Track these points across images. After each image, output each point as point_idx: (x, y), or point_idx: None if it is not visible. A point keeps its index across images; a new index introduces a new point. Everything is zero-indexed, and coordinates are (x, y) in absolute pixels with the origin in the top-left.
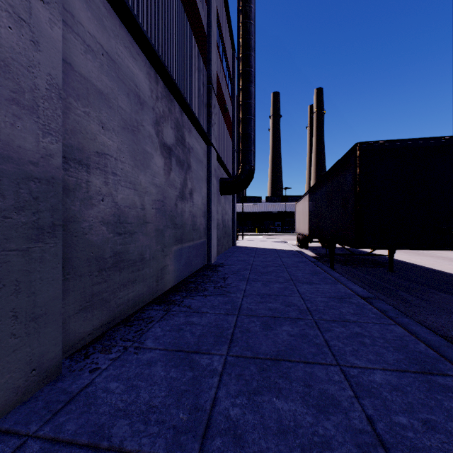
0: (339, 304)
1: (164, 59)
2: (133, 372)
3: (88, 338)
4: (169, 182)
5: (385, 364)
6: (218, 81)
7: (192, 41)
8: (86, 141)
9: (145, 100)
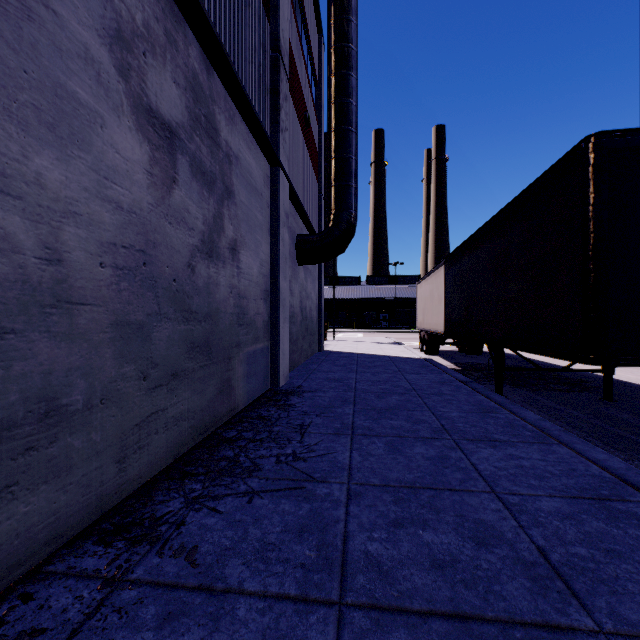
0: (618, 531)
1: None
2: None
3: None
4: (168, 209)
5: None
6: (293, 63)
7: None
8: None
9: None
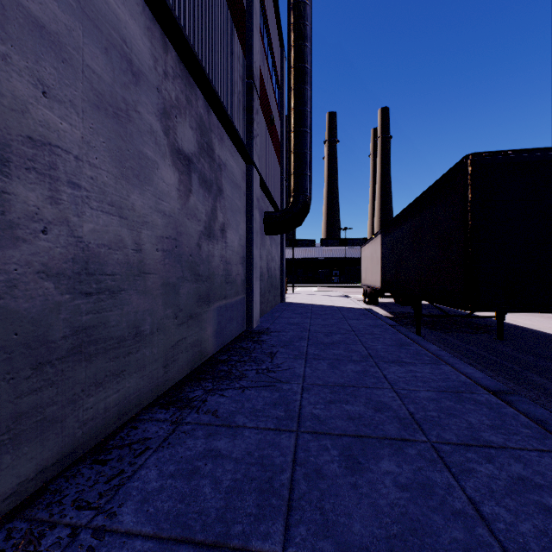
0: (459, 406)
1: (178, 18)
2: None
3: (5, 505)
4: (187, 210)
5: None
6: (262, 80)
7: (225, 10)
8: None
9: (142, 71)
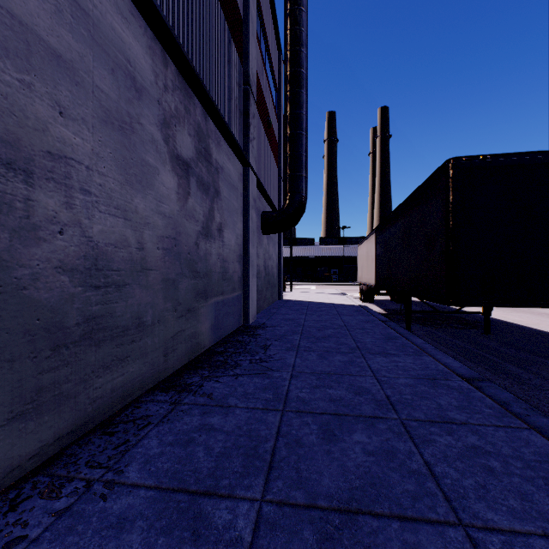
0: (433, 390)
1: (178, 34)
2: (84, 548)
3: (30, 464)
4: (186, 211)
5: (543, 521)
6: (259, 85)
7: (222, 22)
8: (25, 131)
9: (145, 87)
